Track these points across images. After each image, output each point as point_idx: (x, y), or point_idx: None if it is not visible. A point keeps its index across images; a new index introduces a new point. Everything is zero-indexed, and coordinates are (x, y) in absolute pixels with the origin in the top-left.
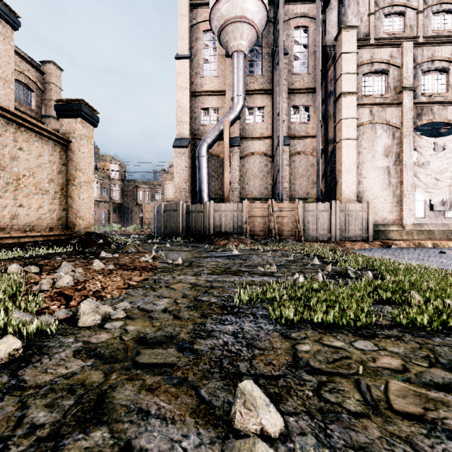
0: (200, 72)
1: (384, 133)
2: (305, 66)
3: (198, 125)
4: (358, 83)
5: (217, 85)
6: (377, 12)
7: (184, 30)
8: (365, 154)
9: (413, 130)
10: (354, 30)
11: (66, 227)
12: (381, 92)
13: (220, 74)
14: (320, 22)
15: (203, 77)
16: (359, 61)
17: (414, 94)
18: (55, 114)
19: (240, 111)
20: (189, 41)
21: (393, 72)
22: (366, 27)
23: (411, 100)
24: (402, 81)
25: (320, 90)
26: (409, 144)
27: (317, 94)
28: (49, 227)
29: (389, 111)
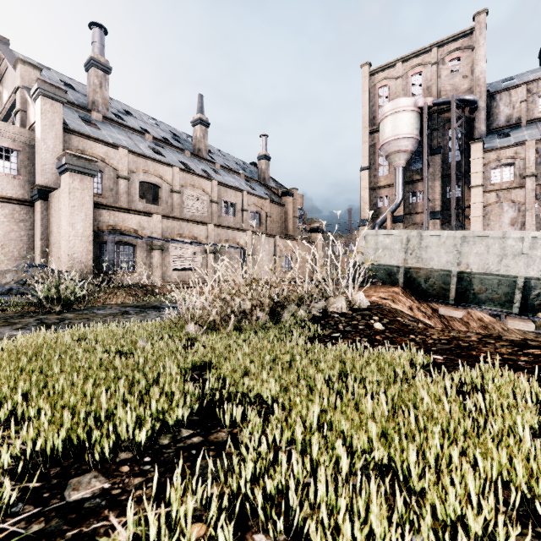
0: (377, 174)
1: (510, 209)
2: (459, 154)
3: (375, 208)
4: (487, 176)
5: (388, 180)
6: (530, 97)
7: (366, 151)
8: (493, 225)
9: (538, 204)
10: (480, 143)
11: (313, 275)
12: (509, 179)
13: (390, 173)
14: (462, 132)
15: (379, 177)
16: (487, 161)
17: (539, 177)
18: (295, 215)
19: (400, 203)
20: (369, 156)
21: (518, 163)
22: (518, 112)
23: (533, 183)
24: (525, 170)
25: (454, 186)
26: (531, 216)
27: (452, 189)
28: (309, 275)
29: (514, 193)
